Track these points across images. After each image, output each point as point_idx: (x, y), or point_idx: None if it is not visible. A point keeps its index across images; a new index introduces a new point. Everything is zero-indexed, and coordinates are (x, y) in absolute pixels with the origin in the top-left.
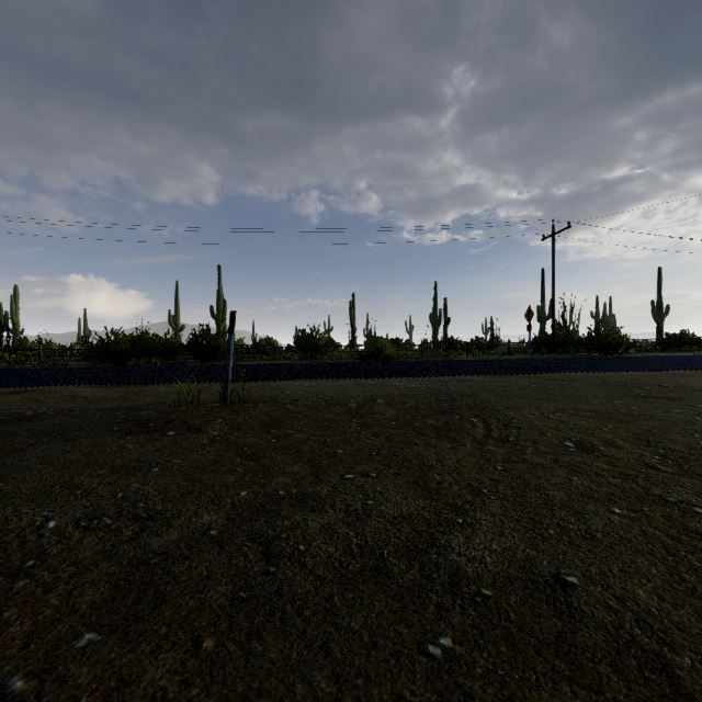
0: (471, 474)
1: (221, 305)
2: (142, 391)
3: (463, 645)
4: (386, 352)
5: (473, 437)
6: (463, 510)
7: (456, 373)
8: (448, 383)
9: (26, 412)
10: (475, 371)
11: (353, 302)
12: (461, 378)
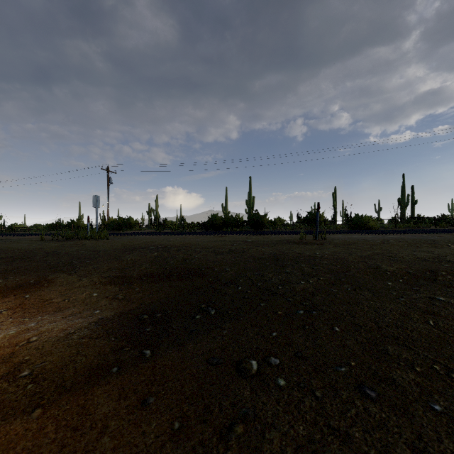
0: (450, 252)
1: (251, 199)
2: (267, 237)
3: (452, 266)
4: (369, 224)
5: (449, 248)
6: (449, 255)
7: (431, 232)
8: (426, 237)
9: (247, 240)
10: (445, 232)
11: (335, 192)
12: (435, 235)
